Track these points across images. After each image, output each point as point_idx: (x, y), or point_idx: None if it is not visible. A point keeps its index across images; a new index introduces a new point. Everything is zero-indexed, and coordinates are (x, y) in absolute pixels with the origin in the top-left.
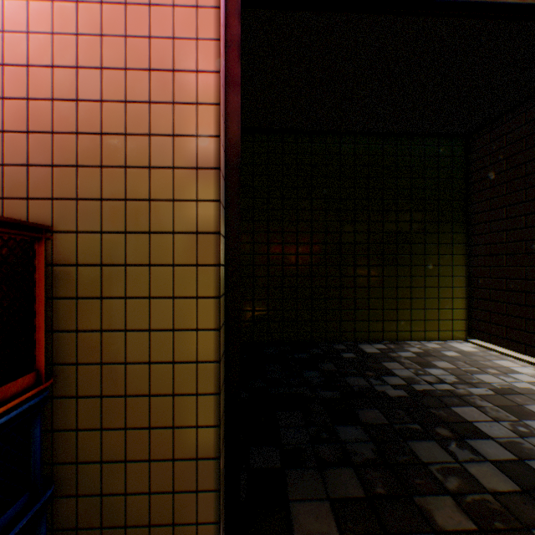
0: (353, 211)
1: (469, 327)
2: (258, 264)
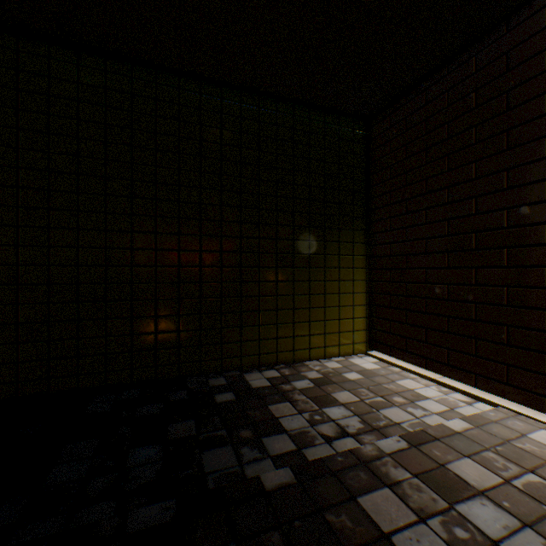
0: (239, 193)
1: (370, 338)
2: (89, 263)
